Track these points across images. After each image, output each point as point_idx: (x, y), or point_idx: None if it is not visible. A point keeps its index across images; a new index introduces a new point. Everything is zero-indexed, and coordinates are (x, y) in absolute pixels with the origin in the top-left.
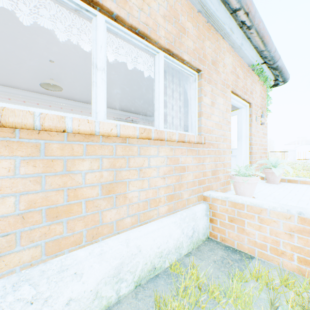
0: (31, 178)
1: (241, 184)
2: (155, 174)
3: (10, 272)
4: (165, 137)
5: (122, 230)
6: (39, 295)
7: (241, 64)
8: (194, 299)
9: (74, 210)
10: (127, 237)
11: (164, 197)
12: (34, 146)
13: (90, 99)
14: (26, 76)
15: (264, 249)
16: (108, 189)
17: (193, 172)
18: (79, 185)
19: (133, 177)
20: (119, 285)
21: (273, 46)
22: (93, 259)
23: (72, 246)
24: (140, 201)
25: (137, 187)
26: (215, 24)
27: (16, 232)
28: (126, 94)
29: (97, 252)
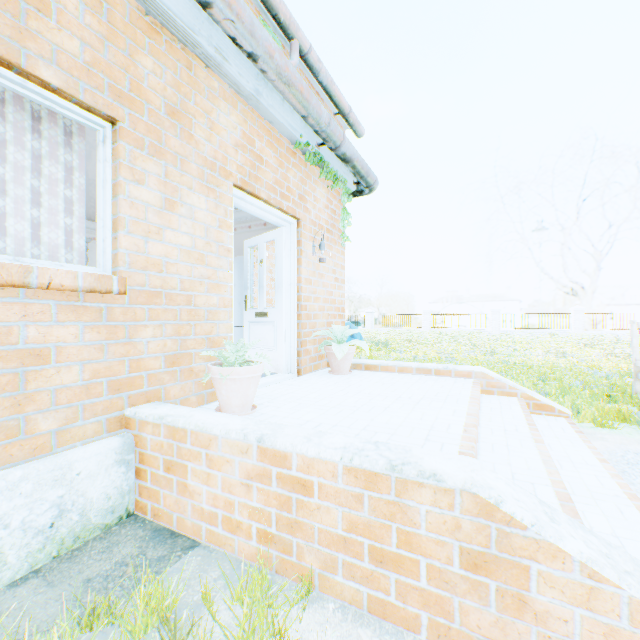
0: None
1: (222, 382)
2: None
3: None
4: None
5: None
6: None
7: (273, 136)
8: None
9: None
10: None
11: None
12: None
13: None
14: None
15: (215, 522)
16: None
17: (91, 362)
18: None
19: None
20: None
21: (323, 113)
22: None
23: None
24: None
25: None
26: (171, 26)
27: None
28: None
29: None
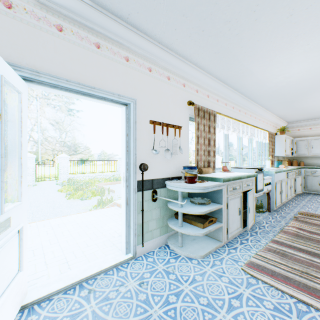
0: None
1: None
2: None
3: None
4: None
5: None
6: None
7: None
8: None
9: None
10: None
11: None
12: None
13: None
14: None
15: None
16: None
17: None
18: None
19: None
20: None
21: None
22: None
23: None
24: None
25: None
26: None
27: None
28: None
29: None
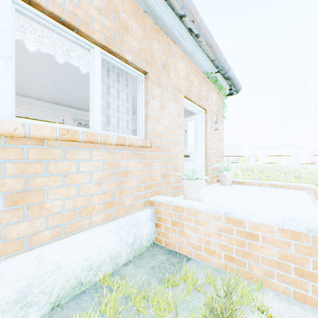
0: None
1: (187, 187)
2: (86, 179)
3: None
4: (98, 139)
5: (38, 246)
6: None
7: (196, 71)
8: (114, 312)
9: None
10: (40, 253)
11: (99, 204)
12: None
13: (41, 95)
14: None
15: (199, 249)
16: (14, 199)
17: (139, 176)
18: None
19: (55, 184)
20: (26, 310)
21: (222, 57)
22: None
23: None
24: (66, 210)
25: (61, 195)
26: (164, 28)
27: None
28: (84, 92)
29: None
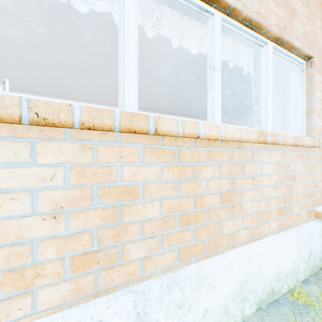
0: (170, 184)
1: None
2: (266, 183)
3: (155, 272)
4: (279, 140)
5: (236, 244)
6: (184, 300)
7: None
8: None
9: (200, 218)
10: (249, 252)
11: (274, 210)
12: (172, 153)
13: (154, 106)
14: (104, 90)
15: None
16: (226, 198)
17: (302, 181)
18: (203, 192)
19: (247, 186)
20: (243, 304)
21: None
22: (222, 272)
23: (199, 254)
24: (251, 213)
25: (251, 197)
26: None
27: (158, 235)
28: (191, 98)
29: (225, 264)
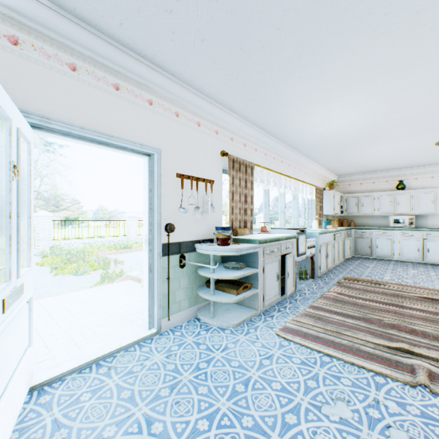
0: None
1: None
2: None
3: None
4: None
5: None
6: None
7: None
8: None
9: None
10: None
11: None
12: None
13: None
14: None
15: None
16: None
17: None
18: None
19: None
20: None
21: None
22: None
23: None
24: None
25: None
26: None
27: None
28: None
29: None
